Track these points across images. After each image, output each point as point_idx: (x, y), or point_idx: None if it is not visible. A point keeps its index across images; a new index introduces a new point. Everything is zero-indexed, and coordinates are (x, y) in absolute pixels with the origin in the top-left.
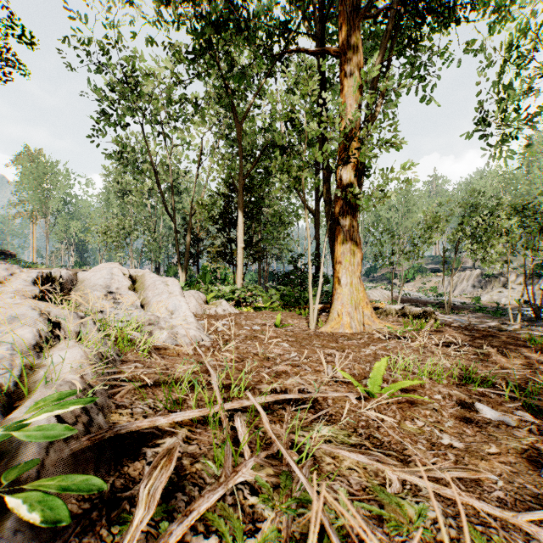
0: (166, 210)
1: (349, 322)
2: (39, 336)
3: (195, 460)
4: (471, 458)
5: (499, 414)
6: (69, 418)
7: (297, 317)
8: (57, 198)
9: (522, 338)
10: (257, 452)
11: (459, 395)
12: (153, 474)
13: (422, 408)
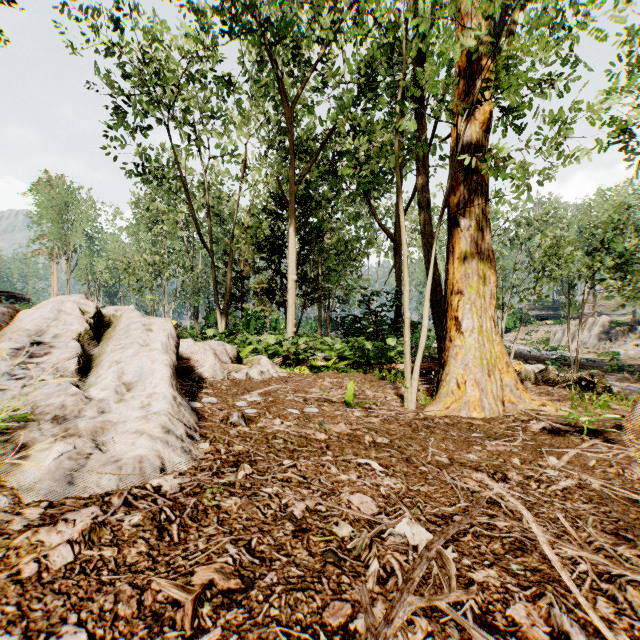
0: (201, 239)
1: (479, 399)
2: None
3: None
4: None
5: None
6: None
7: (378, 384)
8: (79, 232)
9: None
10: None
11: None
12: None
13: None
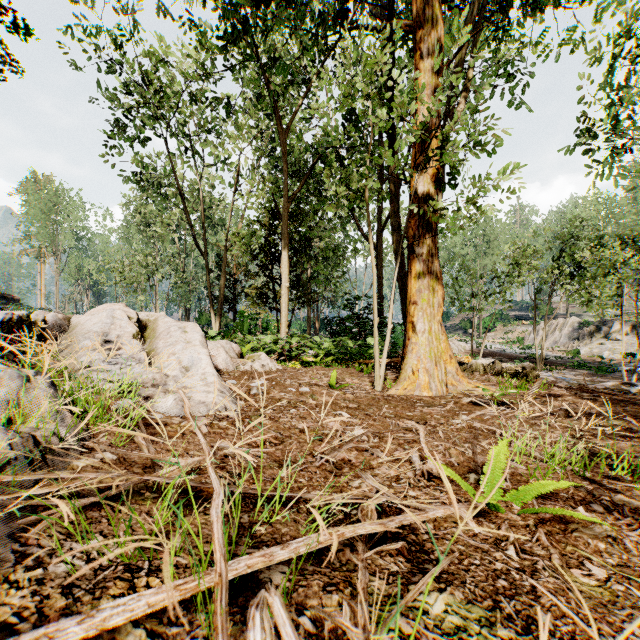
0: (196, 245)
1: (428, 382)
2: None
3: None
4: None
5: None
6: None
7: (357, 375)
8: (68, 233)
9: None
10: None
11: (629, 503)
12: None
13: (587, 535)
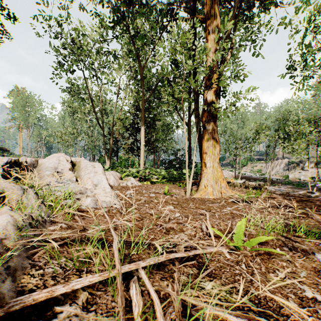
0: (98, 123)
1: (212, 191)
2: None
3: None
4: None
5: None
6: None
7: (178, 188)
8: (34, 117)
9: None
10: None
11: (300, 247)
12: None
13: (278, 260)
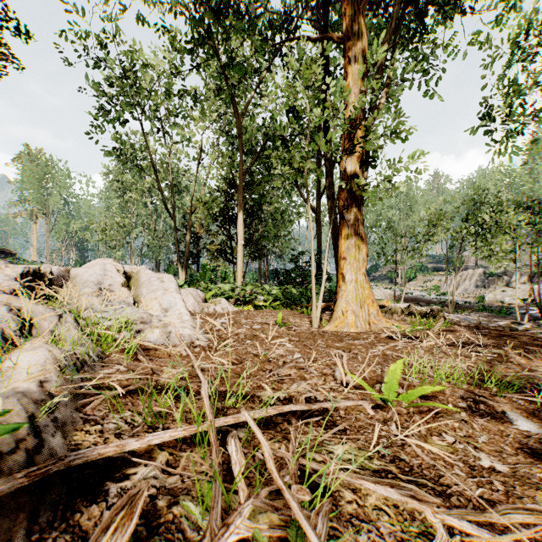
0: (166, 208)
1: (355, 321)
2: (2, 335)
3: (174, 499)
4: (523, 487)
5: (536, 426)
6: (5, 444)
7: (299, 316)
8: (57, 197)
9: (538, 338)
10: (256, 490)
11: (486, 403)
12: (100, 541)
13: (448, 419)
